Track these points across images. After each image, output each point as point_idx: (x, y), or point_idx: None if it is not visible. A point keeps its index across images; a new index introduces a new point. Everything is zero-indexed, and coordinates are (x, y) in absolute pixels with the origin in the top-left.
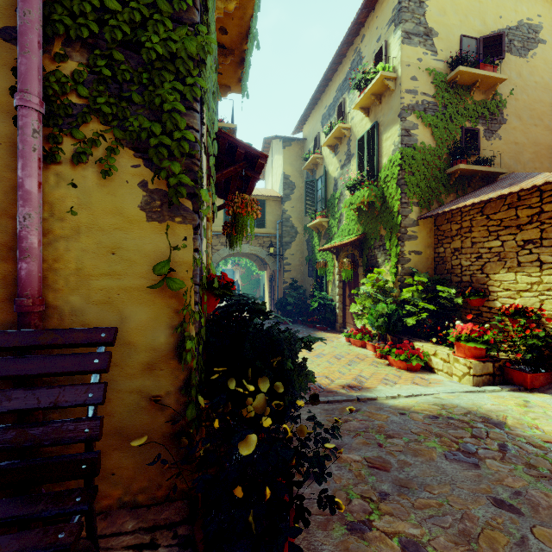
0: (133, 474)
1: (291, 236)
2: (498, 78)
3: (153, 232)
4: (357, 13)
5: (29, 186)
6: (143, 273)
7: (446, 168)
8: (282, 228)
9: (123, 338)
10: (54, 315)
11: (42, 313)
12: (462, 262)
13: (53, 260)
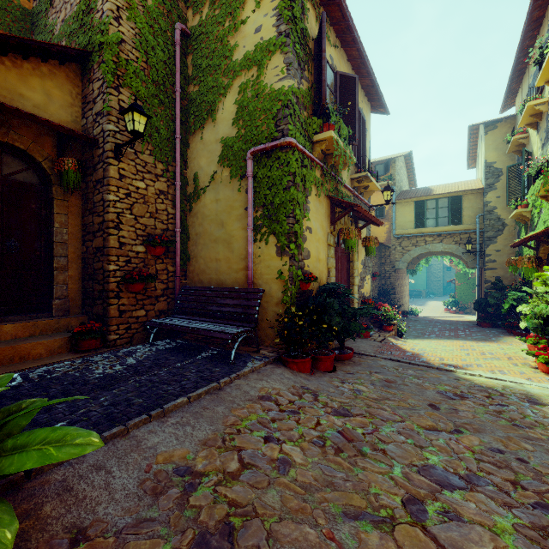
0: (273, 337)
1: (496, 230)
2: None
3: (278, 260)
4: None
5: (249, 251)
6: (275, 274)
7: None
8: (483, 222)
9: (271, 294)
10: (256, 286)
11: (253, 285)
12: None
13: (255, 270)
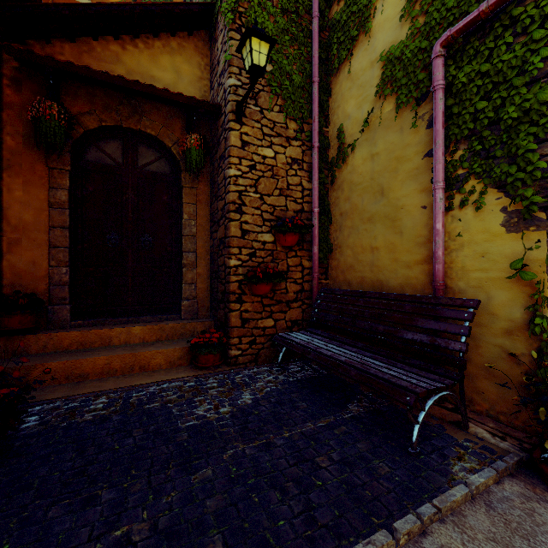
0: (495, 399)
1: None
2: None
3: (511, 240)
4: None
5: (438, 227)
6: (503, 269)
7: None
8: None
9: (489, 310)
10: (450, 292)
11: (444, 290)
12: None
13: (449, 263)
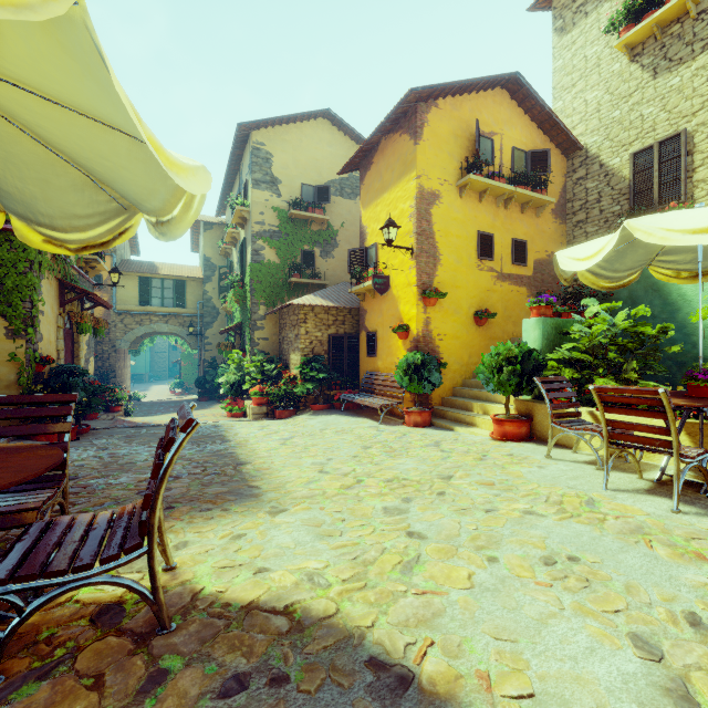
0: (1, 421)
1: (213, 317)
2: (323, 218)
3: (10, 343)
4: (231, 150)
5: None
6: (5, 356)
7: (288, 279)
8: (203, 308)
9: None
10: None
11: None
12: (285, 346)
13: None
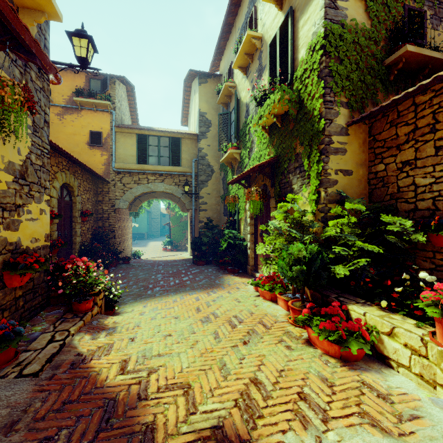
0: None
1: (207, 175)
2: None
3: None
4: None
5: None
6: None
7: (384, 58)
8: (198, 166)
9: None
10: None
11: None
12: (418, 180)
13: None
